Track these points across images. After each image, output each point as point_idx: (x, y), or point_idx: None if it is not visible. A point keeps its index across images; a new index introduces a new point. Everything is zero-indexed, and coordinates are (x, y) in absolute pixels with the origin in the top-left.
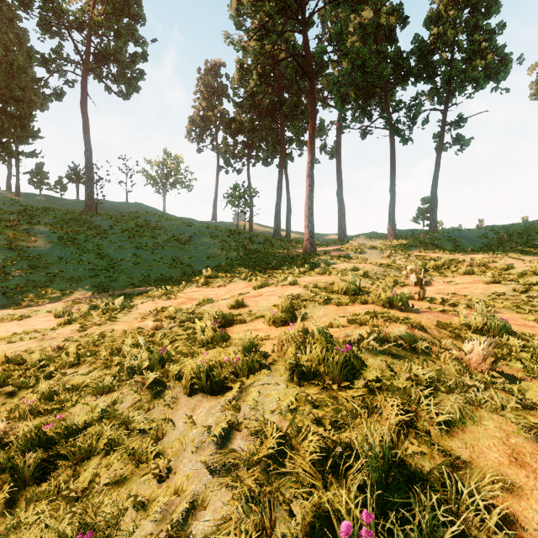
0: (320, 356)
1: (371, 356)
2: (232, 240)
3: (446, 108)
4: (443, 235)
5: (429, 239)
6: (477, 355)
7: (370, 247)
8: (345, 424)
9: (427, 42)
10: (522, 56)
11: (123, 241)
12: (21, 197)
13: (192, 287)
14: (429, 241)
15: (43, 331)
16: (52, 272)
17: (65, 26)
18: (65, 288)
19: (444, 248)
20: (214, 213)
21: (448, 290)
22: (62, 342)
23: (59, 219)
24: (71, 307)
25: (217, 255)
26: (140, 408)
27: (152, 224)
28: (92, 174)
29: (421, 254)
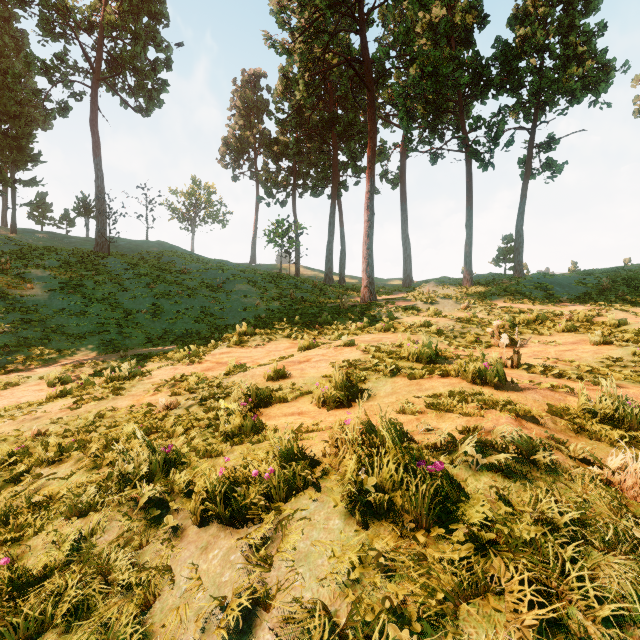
0: (395, 476)
1: (470, 472)
2: (274, 287)
3: (534, 126)
4: (532, 281)
5: (514, 286)
6: (634, 474)
7: (443, 296)
8: (443, 616)
9: (511, 46)
10: (627, 63)
11: (139, 288)
12: (18, 234)
13: (222, 347)
14: (516, 289)
15: (27, 407)
16: (50, 327)
17: (70, 26)
18: (67, 347)
19: (533, 297)
20: (253, 253)
21: (547, 353)
22: (47, 424)
23: (62, 261)
24: (71, 372)
25: (255, 306)
26: (128, 544)
27: (177, 268)
28: (104, 206)
29: (507, 305)
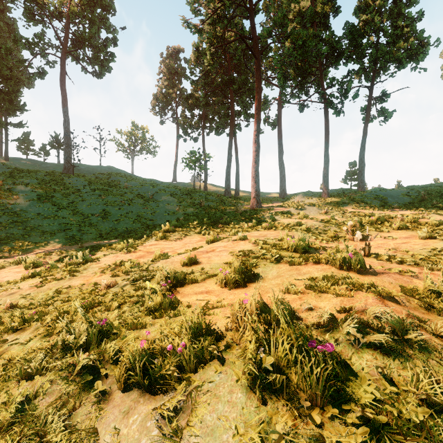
0: (289, 354)
1: (353, 350)
2: (189, 198)
3: (372, 84)
4: (371, 194)
5: (359, 197)
6: None
7: (309, 204)
8: None
9: (356, 28)
10: (438, 40)
11: (94, 199)
12: (9, 161)
13: (151, 241)
14: (360, 199)
15: (6, 285)
16: (30, 226)
17: (46, 14)
18: (41, 241)
19: (373, 205)
20: (175, 175)
21: (388, 245)
22: (18, 299)
23: (39, 180)
24: (43, 258)
25: (176, 211)
26: (63, 406)
27: (121, 184)
28: (70, 141)
29: (355, 210)
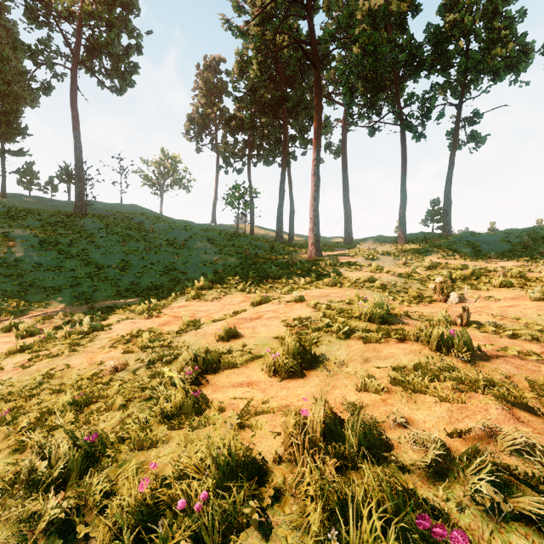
0: (383, 539)
1: (490, 525)
2: (231, 244)
3: (461, 102)
4: (460, 239)
5: (445, 243)
6: None
7: (383, 253)
8: None
9: (441, 30)
10: None
11: (111, 246)
12: (7, 198)
13: (181, 301)
14: (447, 246)
15: None
16: (28, 281)
17: (52, 14)
18: (41, 299)
19: (463, 254)
20: (214, 215)
21: (490, 309)
22: None
23: (43, 222)
24: (42, 323)
25: (214, 261)
26: None
27: (145, 227)
28: (83, 173)
29: (441, 261)
